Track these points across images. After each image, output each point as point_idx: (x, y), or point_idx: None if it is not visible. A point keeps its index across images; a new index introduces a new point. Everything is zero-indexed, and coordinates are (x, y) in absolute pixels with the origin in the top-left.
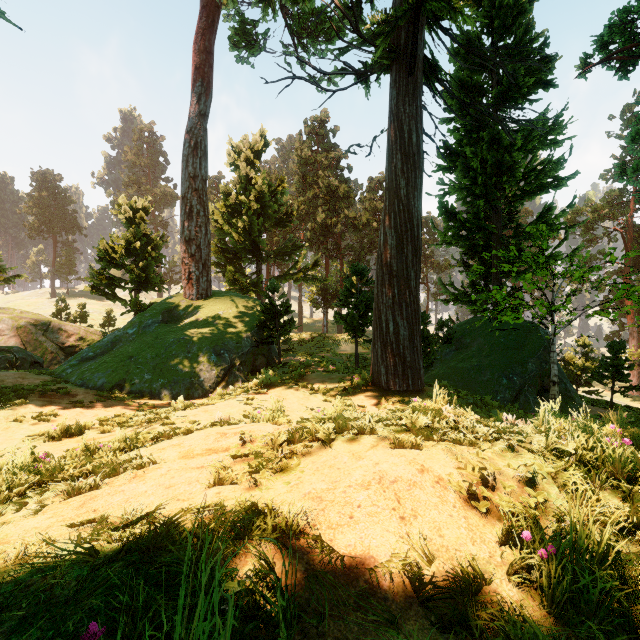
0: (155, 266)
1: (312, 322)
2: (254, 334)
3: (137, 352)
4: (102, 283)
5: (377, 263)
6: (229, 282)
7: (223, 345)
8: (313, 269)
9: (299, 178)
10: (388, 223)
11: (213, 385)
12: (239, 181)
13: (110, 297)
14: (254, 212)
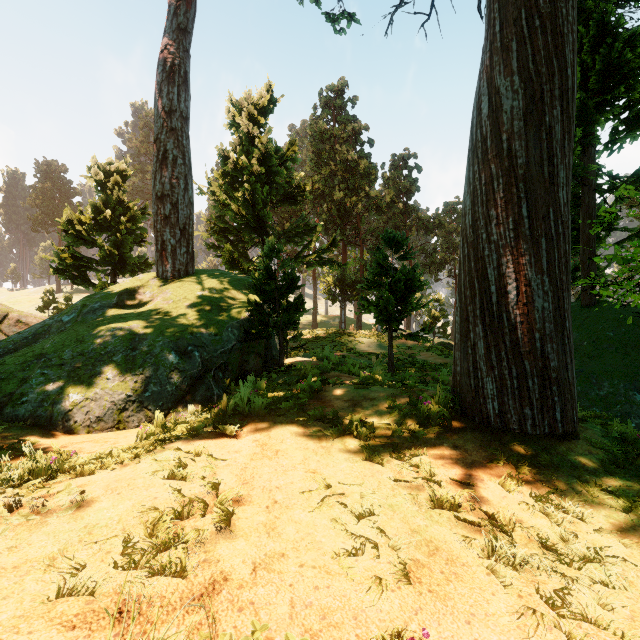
0: (137, 245)
1: (328, 319)
2: (244, 322)
3: (55, 348)
4: (69, 264)
5: (471, 163)
6: (227, 264)
7: (192, 338)
8: (330, 250)
9: (313, 155)
10: (502, 65)
11: (168, 403)
12: (240, 142)
13: (82, 282)
14: (258, 180)
